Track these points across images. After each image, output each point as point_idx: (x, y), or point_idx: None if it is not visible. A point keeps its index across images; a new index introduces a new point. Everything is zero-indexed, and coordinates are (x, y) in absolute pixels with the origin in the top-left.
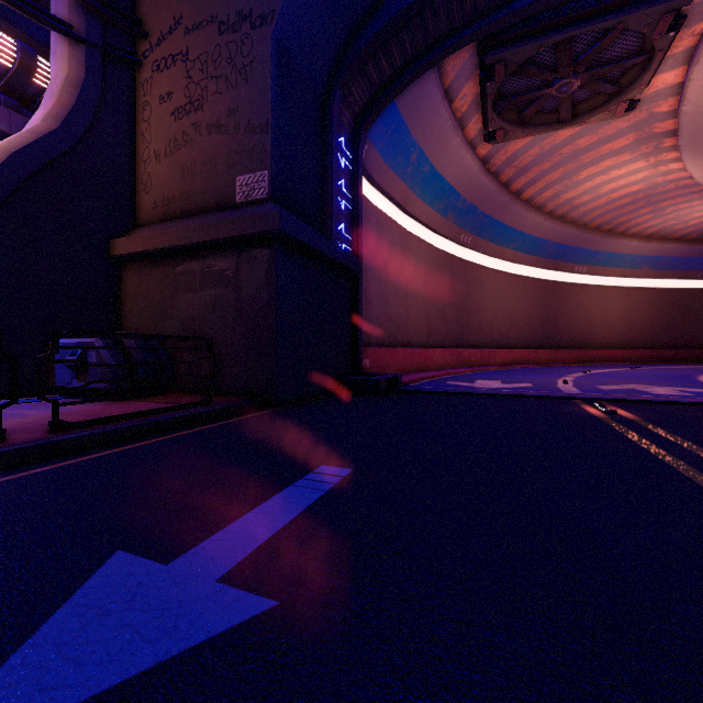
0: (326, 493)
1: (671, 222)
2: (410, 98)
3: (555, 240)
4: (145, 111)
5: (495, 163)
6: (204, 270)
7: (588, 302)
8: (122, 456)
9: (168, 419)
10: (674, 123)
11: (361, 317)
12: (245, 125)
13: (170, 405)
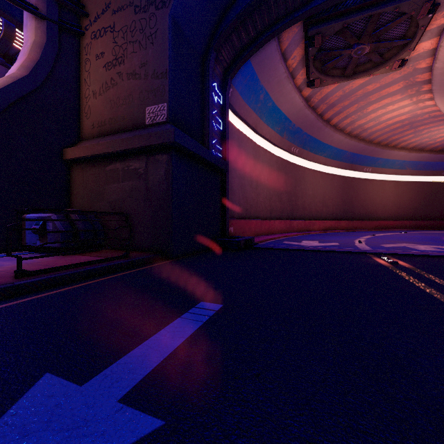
0: (204, 324)
1: (425, 139)
2: (259, 58)
3: (351, 150)
4: (86, 65)
5: (314, 101)
6: (125, 169)
7: (372, 190)
8: (63, 295)
9: (98, 268)
10: (430, 75)
11: (228, 200)
12: (151, 73)
13: (101, 258)
